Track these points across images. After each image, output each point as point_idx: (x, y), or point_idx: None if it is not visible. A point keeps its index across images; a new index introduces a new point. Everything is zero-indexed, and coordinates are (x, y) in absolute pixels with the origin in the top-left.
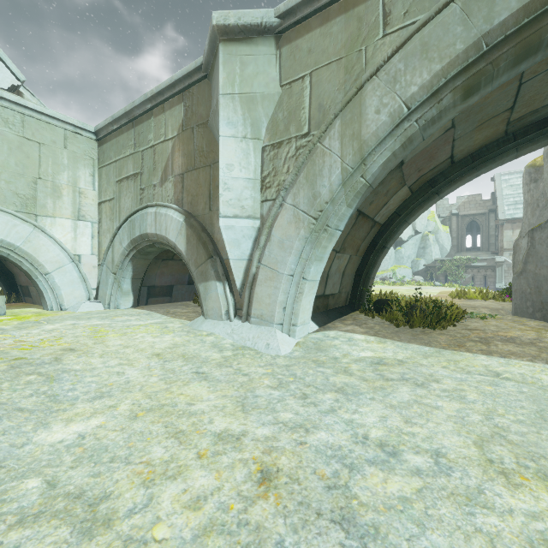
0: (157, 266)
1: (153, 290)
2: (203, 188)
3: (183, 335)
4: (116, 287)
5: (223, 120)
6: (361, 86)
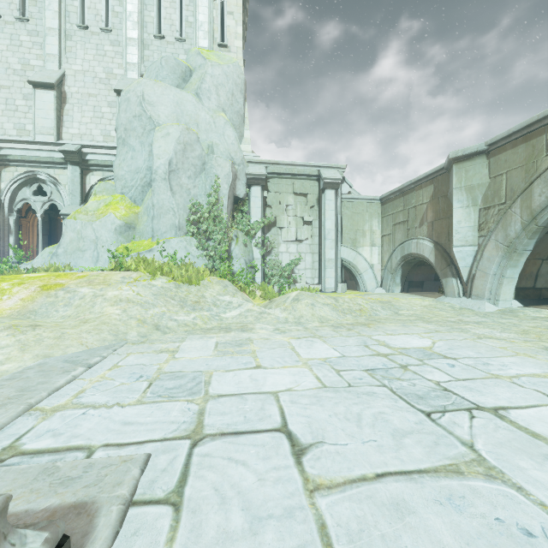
0: (414, 269)
1: (411, 284)
2: (444, 229)
3: (434, 302)
4: (392, 281)
5: (455, 200)
6: (532, 182)
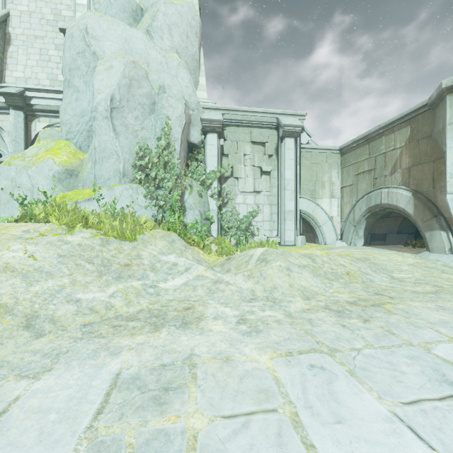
0: (377, 222)
1: (373, 236)
2: (427, 175)
3: (418, 259)
4: (355, 233)
5: (449, 138)
6: None
